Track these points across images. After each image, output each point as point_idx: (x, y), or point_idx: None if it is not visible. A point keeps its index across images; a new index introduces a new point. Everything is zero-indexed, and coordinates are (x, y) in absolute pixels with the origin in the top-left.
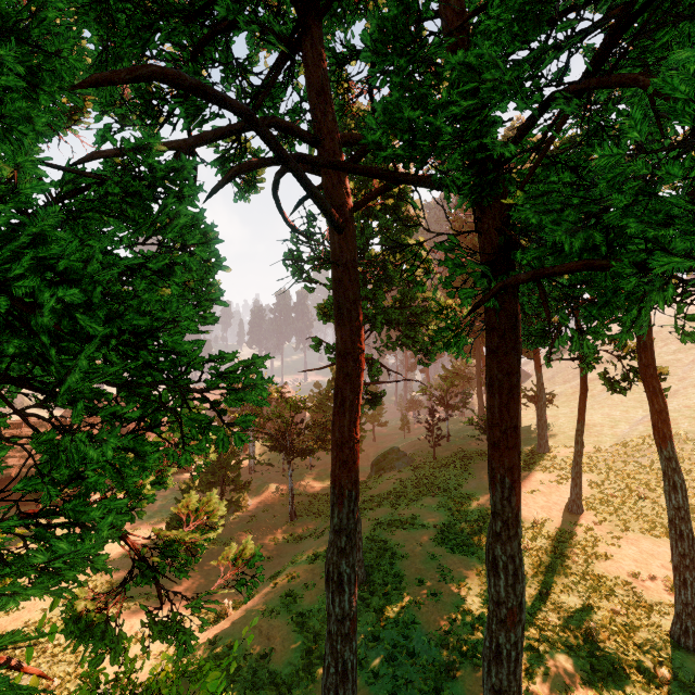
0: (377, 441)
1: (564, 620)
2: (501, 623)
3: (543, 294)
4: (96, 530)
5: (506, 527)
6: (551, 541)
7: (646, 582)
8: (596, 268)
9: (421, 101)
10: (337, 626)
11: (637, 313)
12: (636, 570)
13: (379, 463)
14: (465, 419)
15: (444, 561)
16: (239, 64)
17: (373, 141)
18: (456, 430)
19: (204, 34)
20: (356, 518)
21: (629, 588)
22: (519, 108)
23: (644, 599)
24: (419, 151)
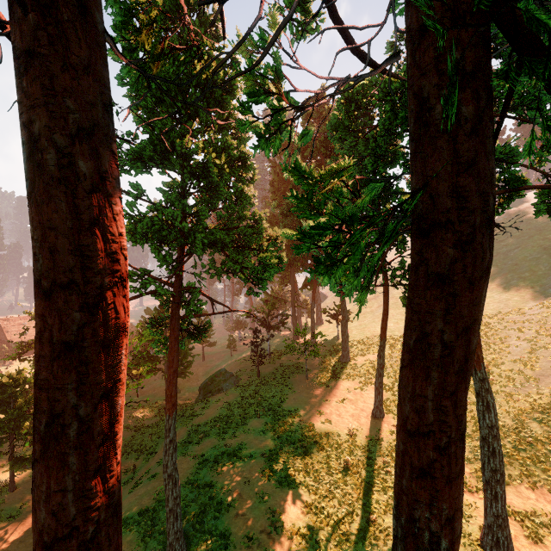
0: (206, 360)
1: None
2: None
3: None
4: None
5: None
6: (365, 452)
7: None
8: None
9: None
10: None
11: None
12: None
13: (207, 386)
14: (281, 335)
15: (274, 502)
16: None
17: None
18: (275, 346)
19: None
20: None
21: None
22: None
23: None
24: None
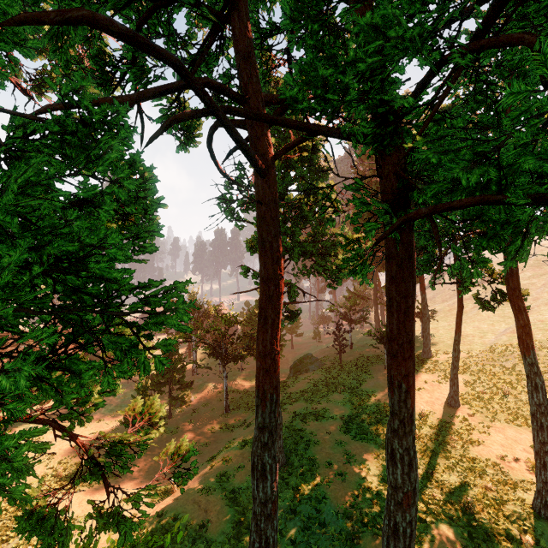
0: (294, 348)
1: (446, 495)
2: (398, 505)
3: (435, 229)
4: (8, 460)
5: (402, 424)
6: (434, 430)
7: (511, 463)
8: (492, 202)
9: (333, 60)
10: (260, 507)
11: (521, 244)
12: (503, 453)
13: (296, 366)
14: (364, 331)
15: (349, 447)
16: (178, 35)
17: (290, 96)
18: (357, 340)
19: (148, 8)
20: (277, 417)
21: (498, 468)
22: (419, 62)
23: (510, 478)
24: (331, 104)
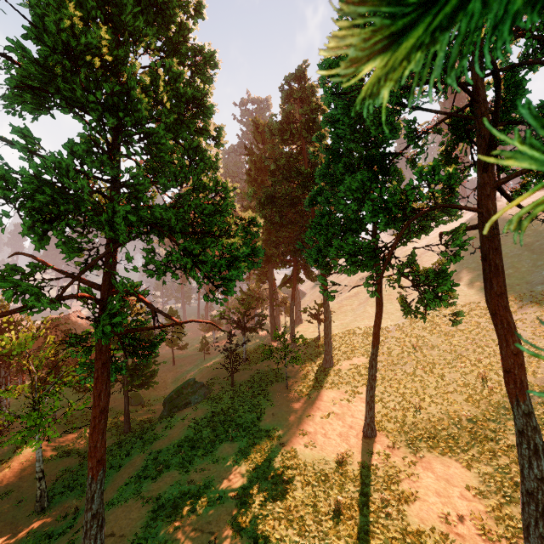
0: (177, 364)
1: None
2: None
3: None
4: None
5: None
6: (359, 486)
7: (459, 527)
8: None
9: None
10: None
11: None
12: (445, 510)
13: (172, 400)
14: (259, 335)
15: None
16: None
17: None
18: (252, 348)
19: None
20: None
21: (449, 543)
22: None
23: None
24: None
